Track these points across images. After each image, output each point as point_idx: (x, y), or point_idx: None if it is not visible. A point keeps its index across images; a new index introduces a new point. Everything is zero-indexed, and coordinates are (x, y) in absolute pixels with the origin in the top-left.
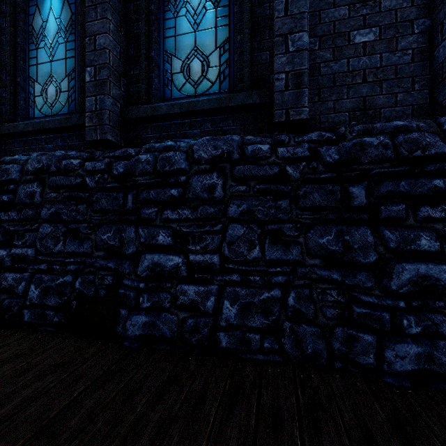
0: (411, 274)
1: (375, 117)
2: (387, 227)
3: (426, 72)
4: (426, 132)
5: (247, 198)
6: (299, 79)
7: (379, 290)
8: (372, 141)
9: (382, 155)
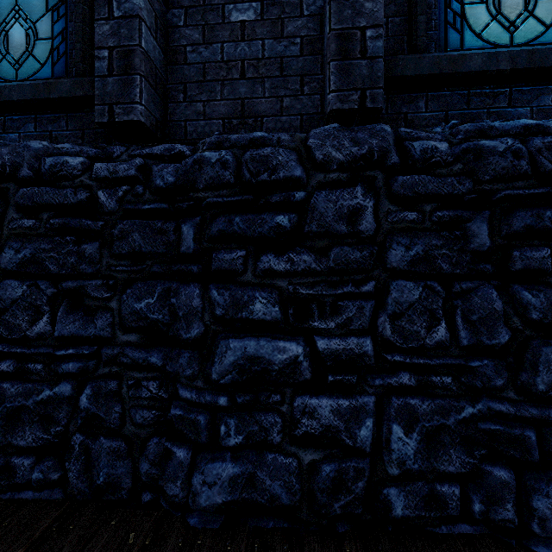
0: (236, 355)
1: (256, 128)
2: (217, 285)
3: (317, 70)
4: (286, 148)
5: (34, 238)
6: (127, 60)
7: (204, 380)
8: (211, 157)
9: (219, 178)
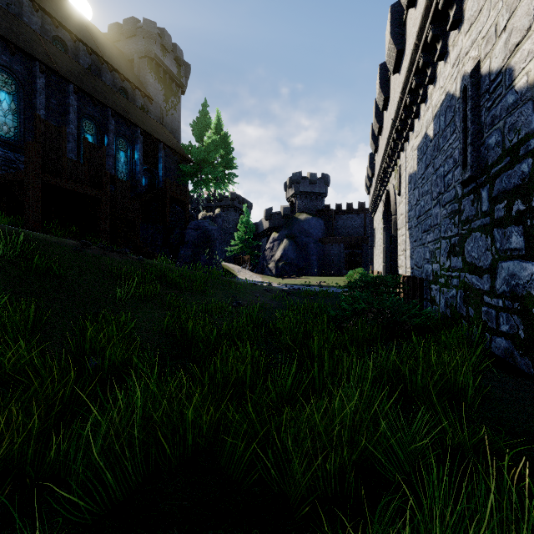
0: None
1: None
2: None
3: None
4: None
5: None
6: None
7: None
8: None
9: None
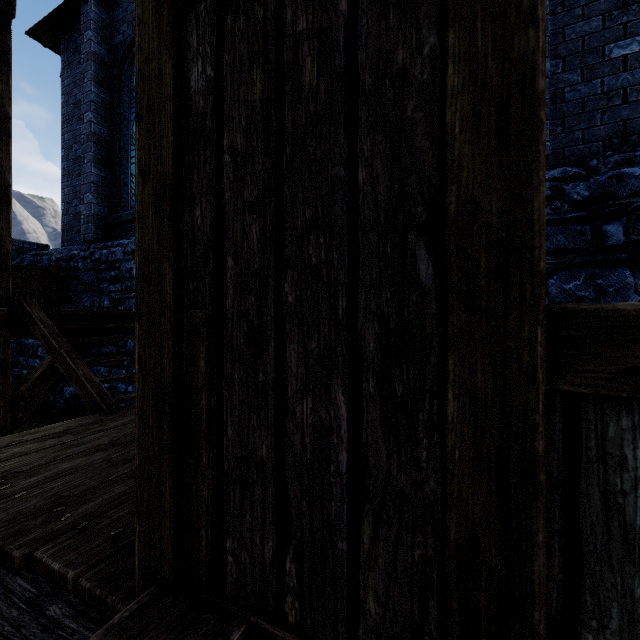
0: None
1: (639, 143)
2: None
3: None
4: None
5: None
6: None
7: None
8: (632, 172)
9: None
